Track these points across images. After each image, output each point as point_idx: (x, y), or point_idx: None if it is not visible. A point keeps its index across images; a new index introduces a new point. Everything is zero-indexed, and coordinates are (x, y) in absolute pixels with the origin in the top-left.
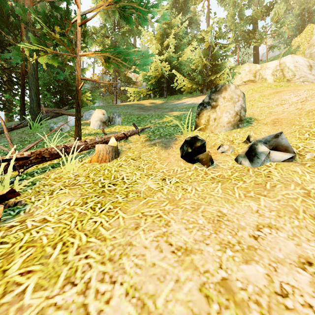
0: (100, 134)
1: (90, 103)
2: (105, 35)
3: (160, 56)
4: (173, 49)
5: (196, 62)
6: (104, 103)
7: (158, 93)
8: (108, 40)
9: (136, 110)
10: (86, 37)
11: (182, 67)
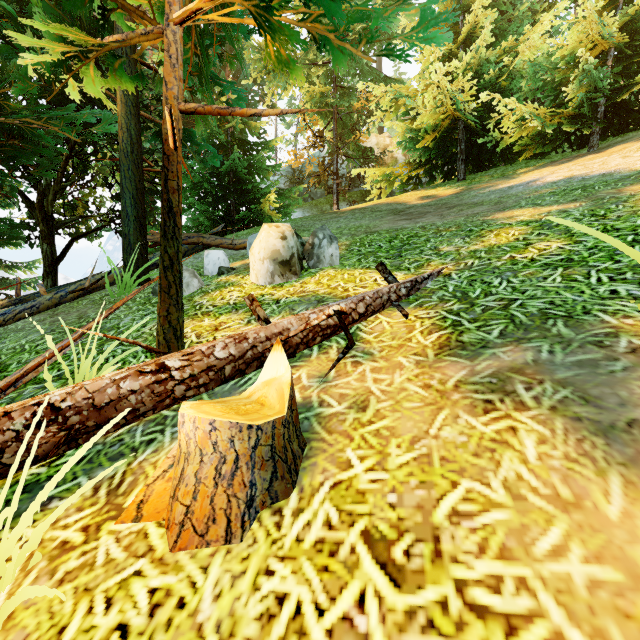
0: (266, 304)
1: (280, 214)
2: (313, 61)
3: (451, 63)
4: (489, 39)
5: (563, 60)
6: (314, 212)
7: (440, 171)
8: (320, 70)
9: (384, 220)
10: (274, 73)
11: (512, 90)
